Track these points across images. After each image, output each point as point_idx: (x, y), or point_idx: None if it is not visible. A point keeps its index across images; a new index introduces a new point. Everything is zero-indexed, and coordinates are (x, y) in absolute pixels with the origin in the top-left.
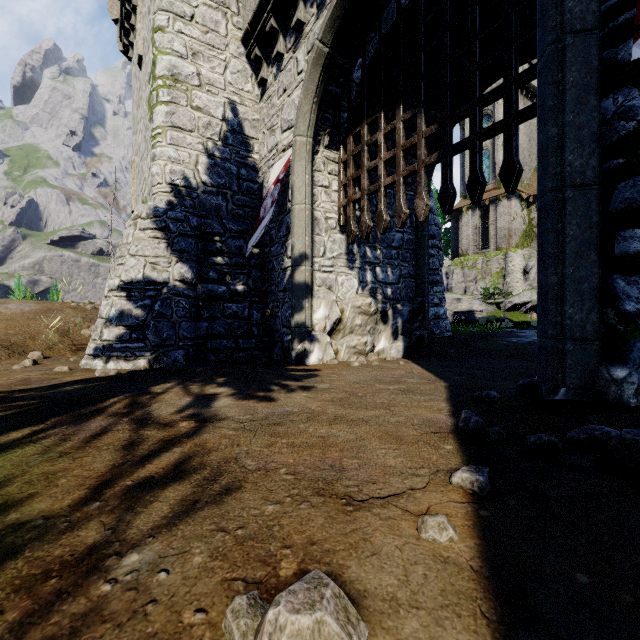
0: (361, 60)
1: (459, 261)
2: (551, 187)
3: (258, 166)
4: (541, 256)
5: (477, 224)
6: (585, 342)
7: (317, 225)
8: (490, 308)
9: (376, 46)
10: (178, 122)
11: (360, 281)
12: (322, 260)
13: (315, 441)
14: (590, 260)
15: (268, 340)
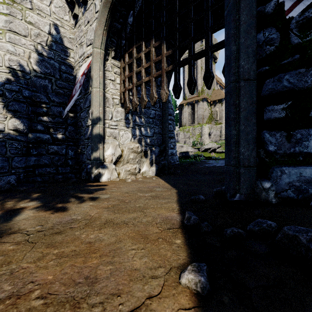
0: (132, 12)
1: (182, 128)
2: (233, 80)
3: (73, 65)
4: (227, 119)
5: (190, 112)
6: (250, 168)
7: (107, 101)
8: (195, 150)
9: (140, 4)
10: (15, 28)
11: (132, 134)
12: (110, 122)
13: (82, 248)
14: (252, 122)
15: (78, 167)
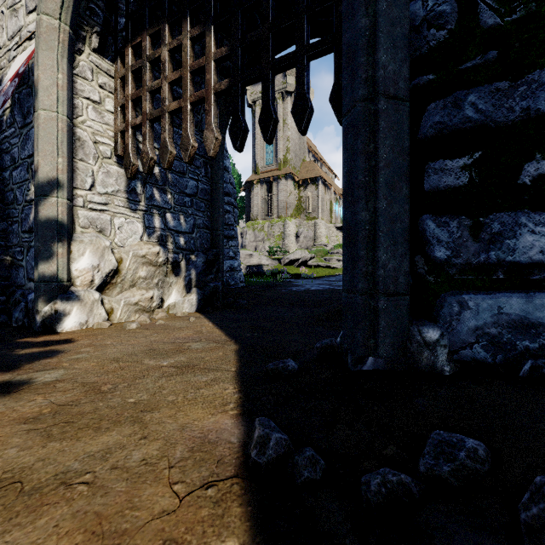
0: None
1: (251, 224)
2: (362, 95)
3: None
4: (348, 188)
5: (264, 196)
6: (398, 297)
7: (81, 147)
8: (274, 263)
9: None
10: None
11: (146, 226)
12: (89, 194)
13: None
14: (403, 194)
15: (6, 299)
